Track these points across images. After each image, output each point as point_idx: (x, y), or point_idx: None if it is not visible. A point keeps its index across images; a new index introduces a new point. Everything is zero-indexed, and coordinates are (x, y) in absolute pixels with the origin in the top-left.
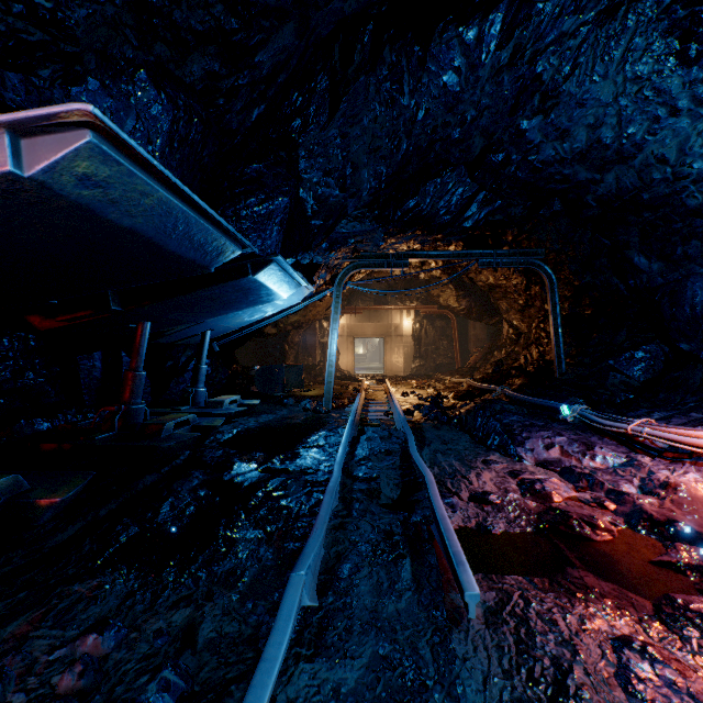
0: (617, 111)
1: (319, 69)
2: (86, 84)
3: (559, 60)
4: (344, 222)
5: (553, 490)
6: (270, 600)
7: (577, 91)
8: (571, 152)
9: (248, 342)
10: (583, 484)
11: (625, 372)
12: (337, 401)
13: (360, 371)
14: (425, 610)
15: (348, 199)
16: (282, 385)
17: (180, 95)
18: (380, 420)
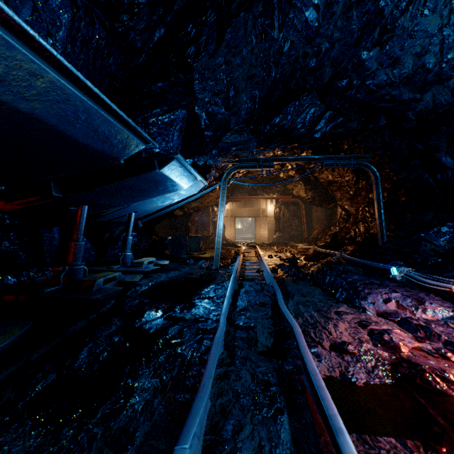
0: (440, 40)
1: (208, 6)
2: None
3: None
4: (228, 134)
5: (400, 341)
6: None
7: (409, 25)
8: (399, 76)
9: (164, 220)
10: (421, 335)
11: (433, 242)
12: (223, 261)
13: (239, 240)
14: None
15: (231, 116)
16: (186, 249)
17: None
18: (254, 276)
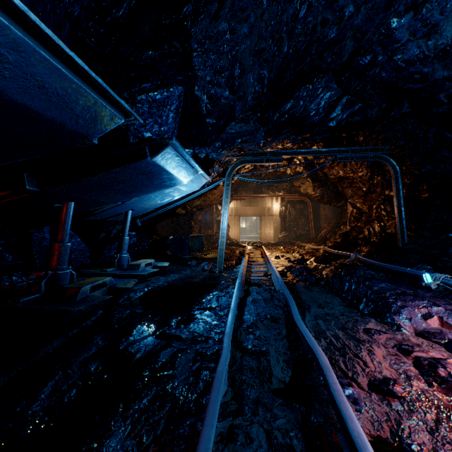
0: None
1: None
2: None
3: None
4: (233, 124)
5: None
6: None
7: None
8: (435, 49)
9: (167, 219)
10: None
11: None
12: (228, 262)
13: (243, 239)
14: None
15: (236, 102)
16: (188, 250)
17: None
18: (261, 280)
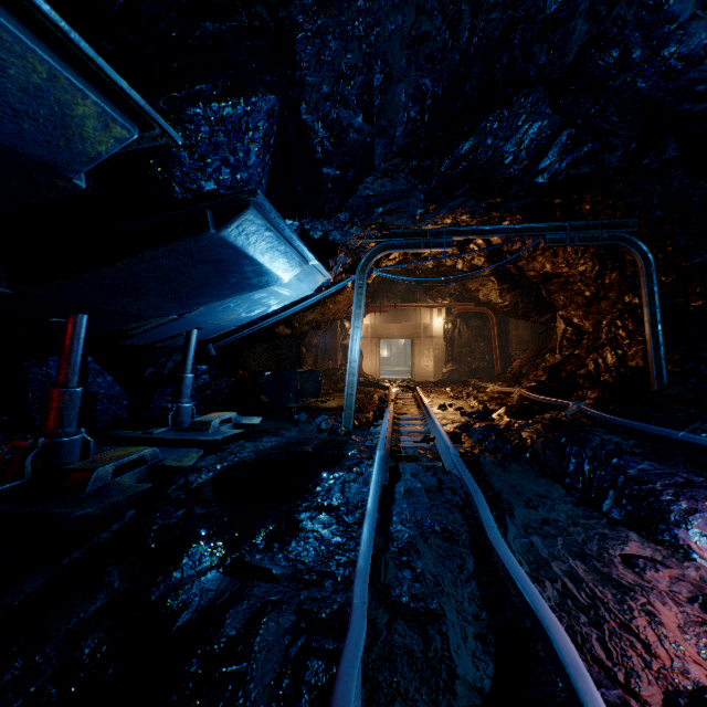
0: None
1: None
2: None
3: None
4: (369, 180)
5: None
6: None
7: None
8: None
9: (262, 344)
10: None
11: None
12: (360, 416)
13: (385, 375)
14: None
15: (376, 138)
16: (296, 394)
17: None
18: (418, 449)
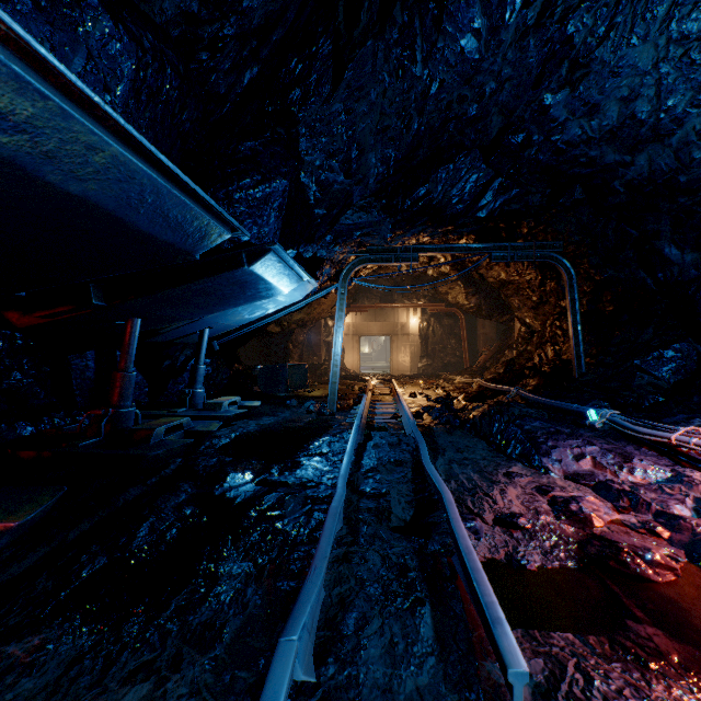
0: (656, 80)
1: (320, 31)
2: (12, 1)
3: (594, 20)
4: (349, 212)
5: (592, 512)
6: (254, 670)
7: (611, 58)
8: (600, 130)
9: (252, 340)
10: (625, 504)
11: (653, 373)
12: (342, 402)
13: (366, 371)
14: (455, 689)
15: (354, 186)
16: (286, 385)
17: (147, 34)
18: (388, 423)
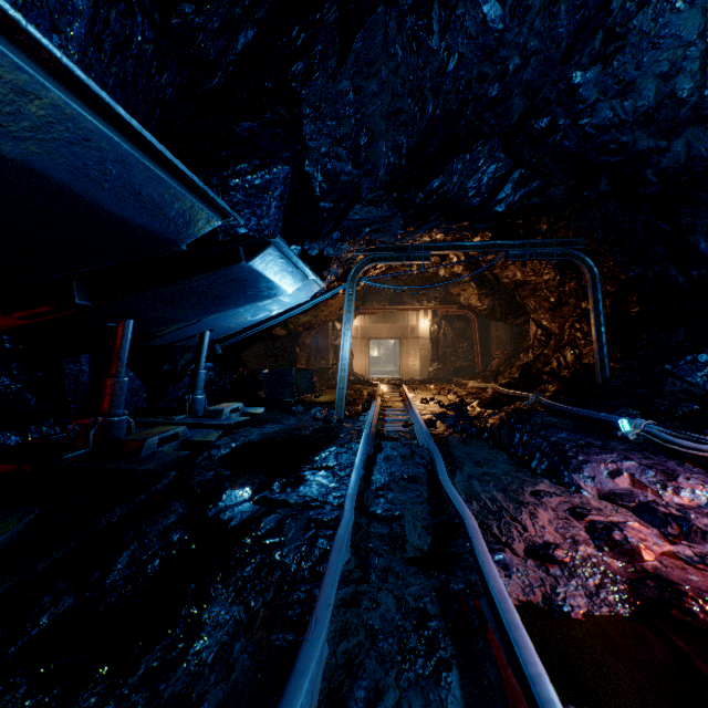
0: (702, 52)
1: None
2: None
3: None
4: (358, 207)
5: (640, 543)
6: None
7: (651, 26)
8: (634, 112)
9: (258, 344)
10: (674, 531)
11: (686, 379)
12: (350, 408)
13: (375, 375)
14: None
15: (363, 178)
16: (292, 390)
17: None
18: (399, 432)
